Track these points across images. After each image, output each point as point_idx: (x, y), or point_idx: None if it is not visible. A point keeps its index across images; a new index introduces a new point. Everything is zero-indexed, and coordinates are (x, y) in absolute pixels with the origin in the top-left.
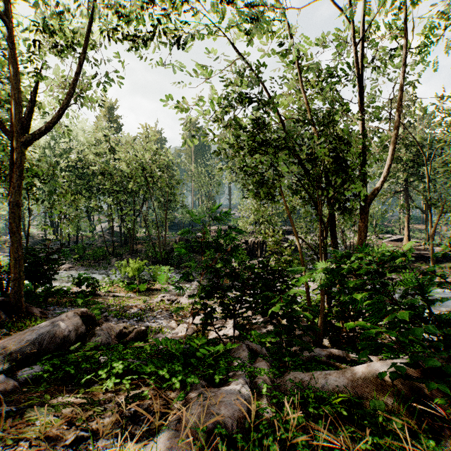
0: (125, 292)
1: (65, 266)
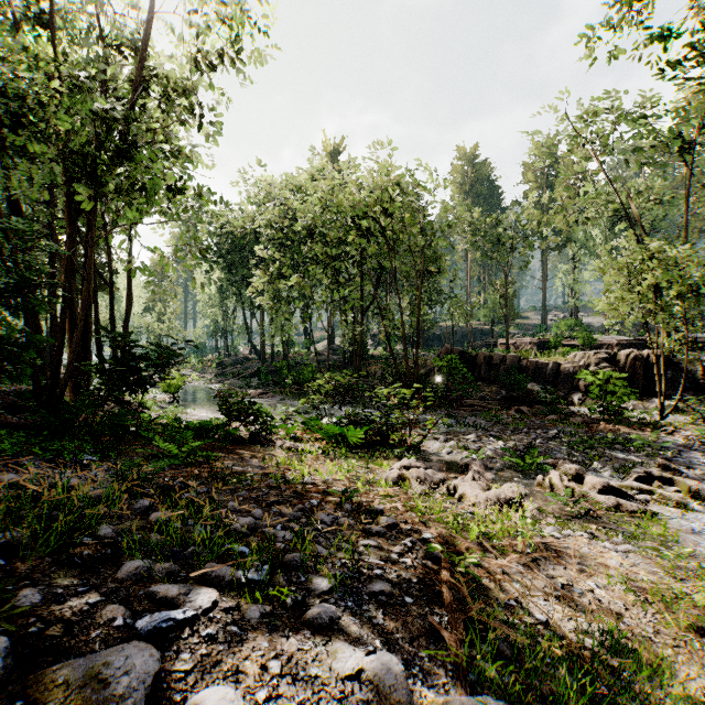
0: (326, 443)
1: (256, 390)
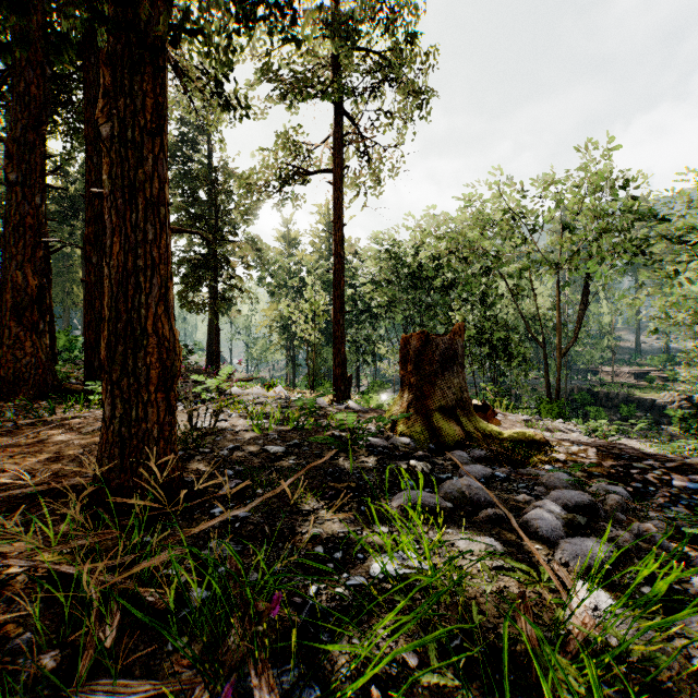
0: None
1: None
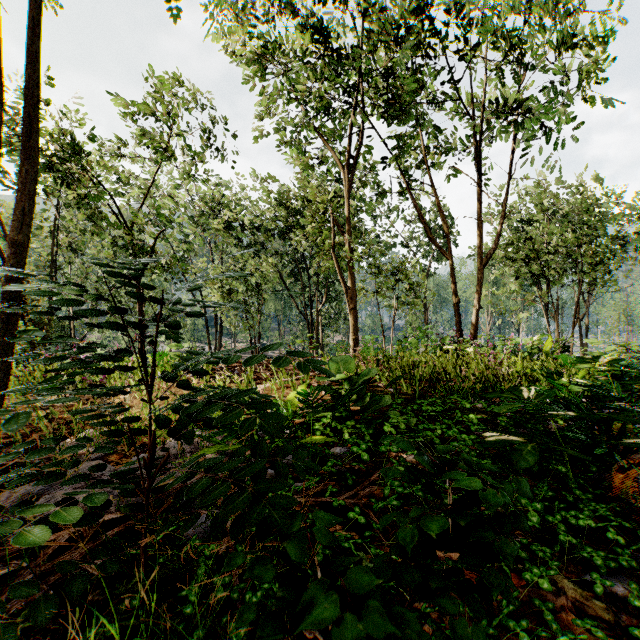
0: None
1: None
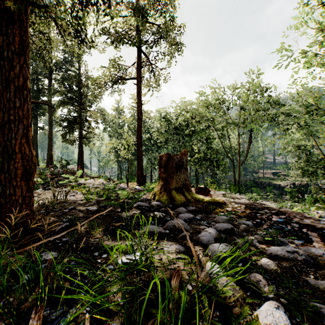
0: None
1: None
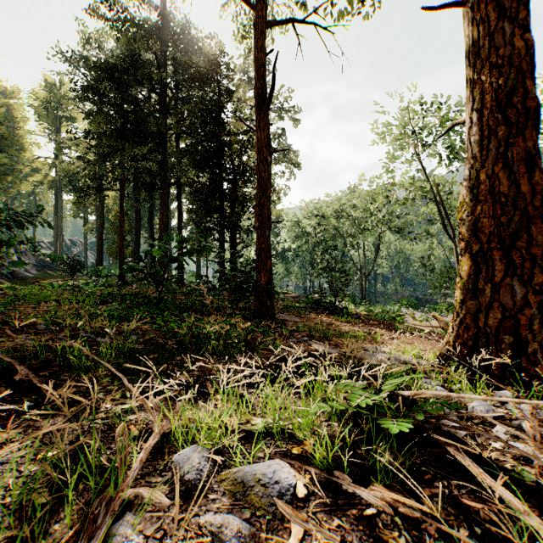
0: None
1: None
